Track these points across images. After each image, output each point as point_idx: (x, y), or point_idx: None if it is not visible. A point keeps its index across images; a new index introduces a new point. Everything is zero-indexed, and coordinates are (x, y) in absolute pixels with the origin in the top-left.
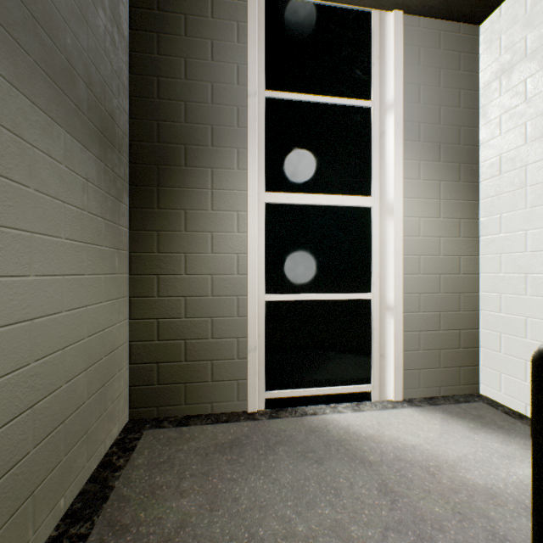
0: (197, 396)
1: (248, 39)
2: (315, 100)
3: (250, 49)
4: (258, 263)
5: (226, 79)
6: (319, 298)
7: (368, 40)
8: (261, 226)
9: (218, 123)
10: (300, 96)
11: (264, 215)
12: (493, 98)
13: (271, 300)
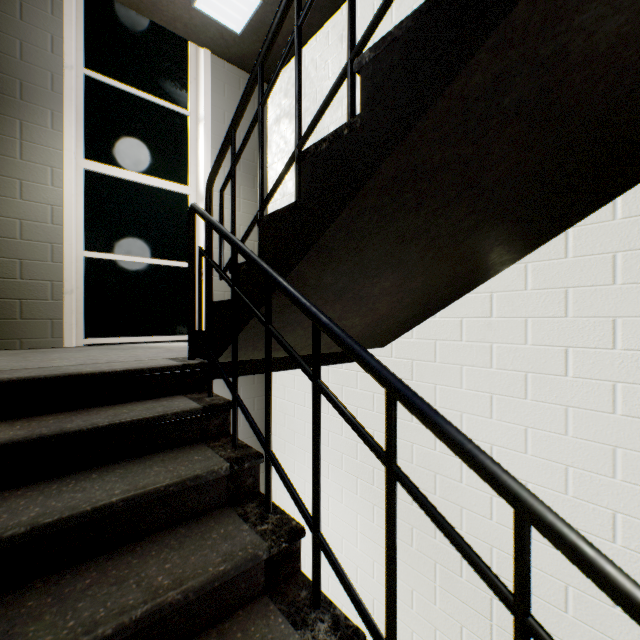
0: (2, 332)
1: (64, 17)
2: (137, 94)
3: (67, 27)
4: (77, 222)
5: (38, 43)
6: (141, 261)
7: (187, 62)
8: (80, 189)
9: (29, 81)
10: (122, 85)
11: (83, 179)
12: (274, 137)
13: (92, 258)
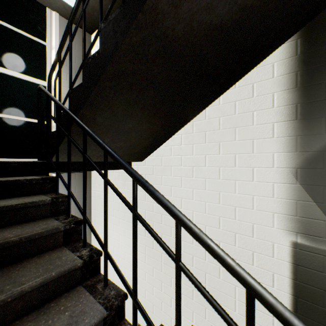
0: None
1: None
2: (15, 30)
3: None
4: None
5: None
6: (17, 118)
7: (45, 17)
8: None
9: None
10: (6, 24)
11: None
12: None
13: None
